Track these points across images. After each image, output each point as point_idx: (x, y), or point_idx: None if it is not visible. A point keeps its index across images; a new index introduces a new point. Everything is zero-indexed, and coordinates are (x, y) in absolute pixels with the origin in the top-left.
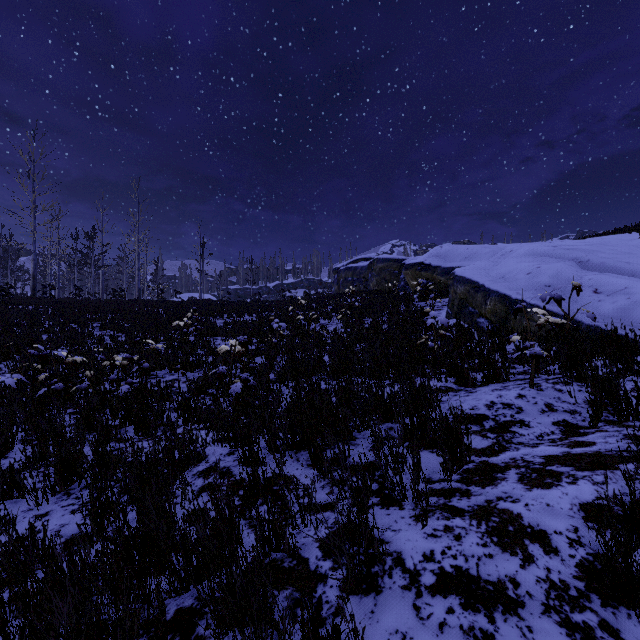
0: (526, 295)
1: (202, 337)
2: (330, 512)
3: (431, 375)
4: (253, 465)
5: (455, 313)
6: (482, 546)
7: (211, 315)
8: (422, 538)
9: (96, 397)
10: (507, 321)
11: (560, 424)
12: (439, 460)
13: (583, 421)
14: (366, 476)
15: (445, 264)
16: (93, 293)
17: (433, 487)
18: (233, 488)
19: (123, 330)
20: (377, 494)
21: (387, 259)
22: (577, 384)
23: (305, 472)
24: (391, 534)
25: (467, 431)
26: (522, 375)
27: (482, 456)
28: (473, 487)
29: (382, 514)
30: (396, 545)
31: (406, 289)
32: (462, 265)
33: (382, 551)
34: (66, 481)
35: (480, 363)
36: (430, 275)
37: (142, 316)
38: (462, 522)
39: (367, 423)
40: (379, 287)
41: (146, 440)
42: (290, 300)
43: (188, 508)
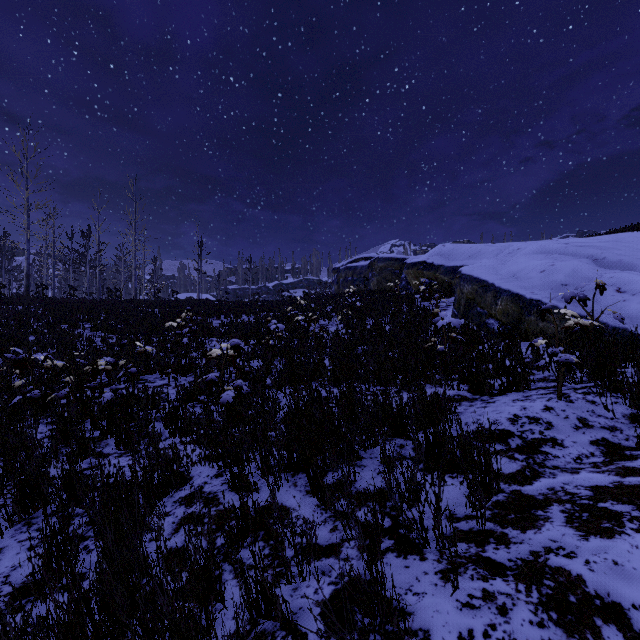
0: (541, 294)
1: (196, 339)
2: (334, 559)
3: (441, 381)
4: (241, 496)
5: (463, 314)
6: (538, 626)
7: (208, 315)
8: (455, 609)
9: (76, 406)
10: (520, 322)
11: (599, 444)
12: (461, 488)
13: (626, 440)
14: (377, 513)
15: (448, 263)
16: (88, 293)
17: (459, 527)
18: (219, 520)
19: (115, 331)
20: (390, 534)
21: (388, 258)
22: (611, 395)
23: (303, 501)
24: (413, 600)
25: (496, 455)
26: (543, 382)
27: (512, 484)
28: (510, 530)
29: (399, 566)
30: (421, 619)
31: (407, 289)
32: (466, 264)
33: (404, 629)
34: (27, 509)
35: (495, 369)
36: (433, 274)
37: (136, 316)
38: (505, 586)
39: (374, 440)
40: (380, 287)
41: (127, 455)
42: (289, 300)
43: (162, 550)
